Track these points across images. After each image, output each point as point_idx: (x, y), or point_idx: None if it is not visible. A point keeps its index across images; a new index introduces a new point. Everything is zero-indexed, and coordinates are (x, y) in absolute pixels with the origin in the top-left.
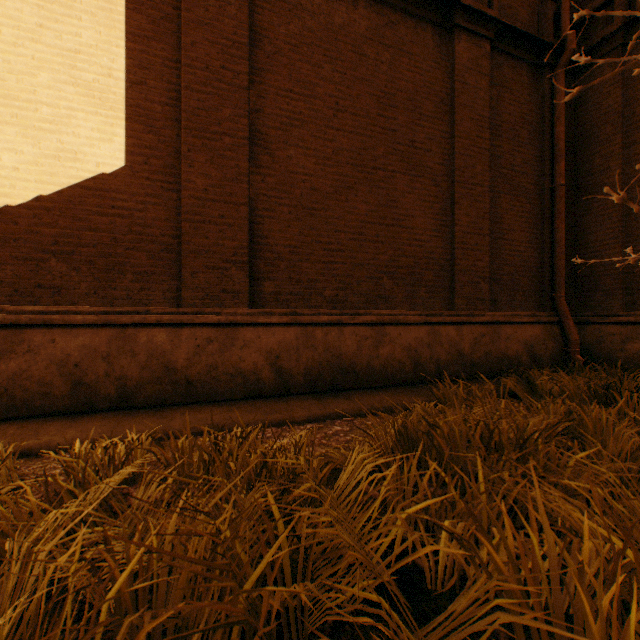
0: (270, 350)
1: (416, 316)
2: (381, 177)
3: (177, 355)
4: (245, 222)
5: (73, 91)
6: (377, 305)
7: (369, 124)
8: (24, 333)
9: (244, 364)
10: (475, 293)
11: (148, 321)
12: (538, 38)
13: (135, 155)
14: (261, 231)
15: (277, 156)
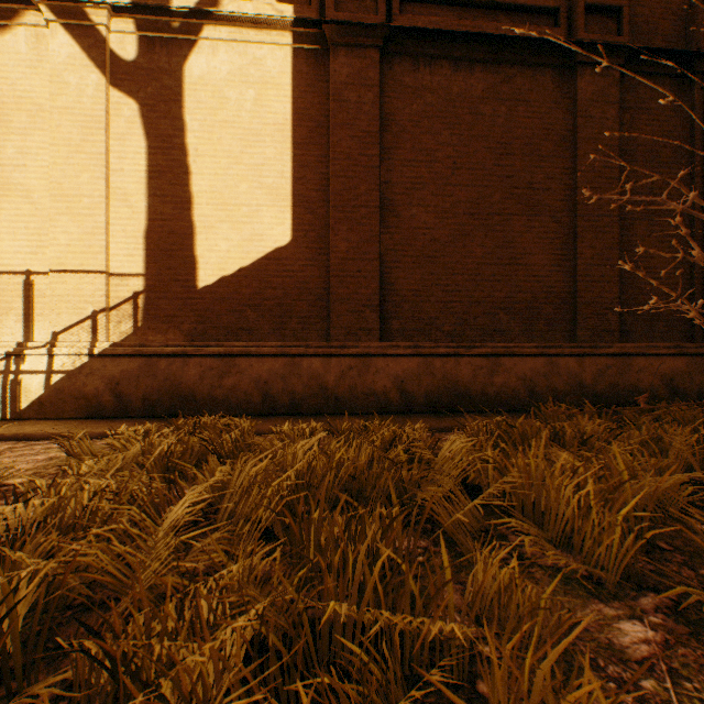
0: (396, 376)
1: (532, 348)
2: (497, 221)
3: (328, 378)
4: (376, 274)
5: (260, 193)
6: (493, 338)
7: (485, 175)
8: (235, 360)
9: (376, 386)
10: (601, 325)
11: (308, 352)
12: (681, 50)
13: (298, 231)
14: (389, 279)
15: (402, 216)
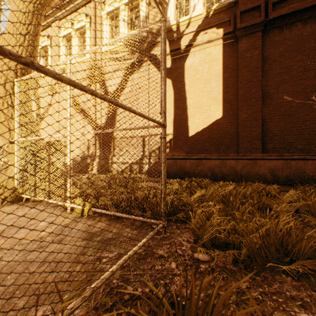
0: (270, 168)
1: None
2: None
3: (237, 168)
4: (260, 125)
5: (210, 100)
6: None
7: None
8: (201, 161)
9: (259, 172)
10: None
11: (229, 158)
12: None
13: (225, 112)
14: (266, 127)
15: (273, 99)
